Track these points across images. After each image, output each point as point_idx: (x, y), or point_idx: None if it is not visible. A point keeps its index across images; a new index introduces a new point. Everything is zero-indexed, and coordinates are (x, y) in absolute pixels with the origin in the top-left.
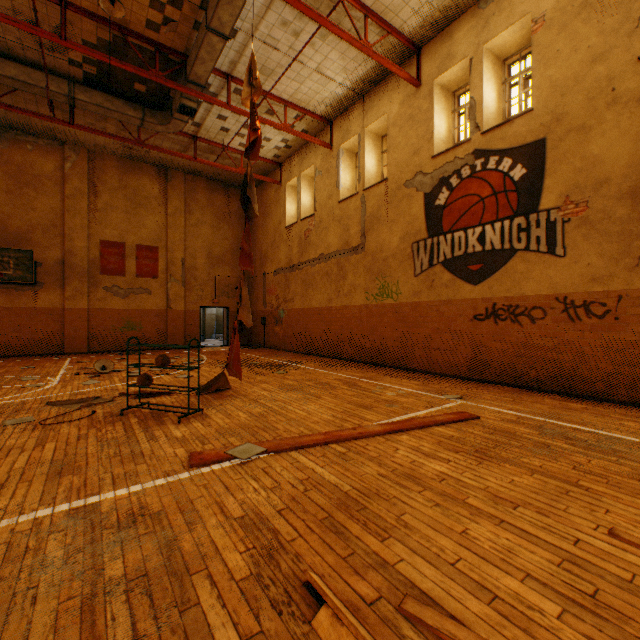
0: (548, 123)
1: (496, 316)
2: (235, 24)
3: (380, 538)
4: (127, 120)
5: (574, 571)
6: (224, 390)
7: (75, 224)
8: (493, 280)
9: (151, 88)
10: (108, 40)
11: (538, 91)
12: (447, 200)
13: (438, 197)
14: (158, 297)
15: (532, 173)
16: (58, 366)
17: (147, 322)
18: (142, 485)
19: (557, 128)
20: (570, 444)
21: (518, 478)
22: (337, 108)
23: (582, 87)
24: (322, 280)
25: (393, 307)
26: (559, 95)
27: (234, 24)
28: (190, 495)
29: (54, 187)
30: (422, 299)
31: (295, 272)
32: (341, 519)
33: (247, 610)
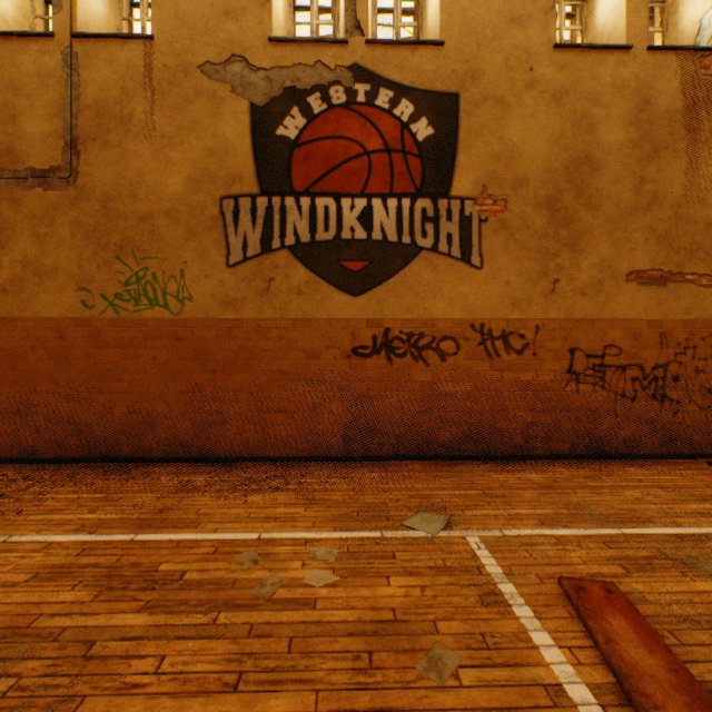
0: (463, 75)
1: (391, 350)
2: None
3: None
4: None
5: None
6: None
7: None
8: (386, 291)
9: None
10: None
11: (450, 21)
12: (303, 133)
13: (284, 122)
14: None
15: (442, 138)
16: None
17: None
18: None
19: (474, 87)
20: None
21: None
22: None
23: (501, 47)
24: None
25: (170, 327)
26: (476, 43)
27: None
28: None
29: None
30: (247, 314)
31: None
32: None
33: None
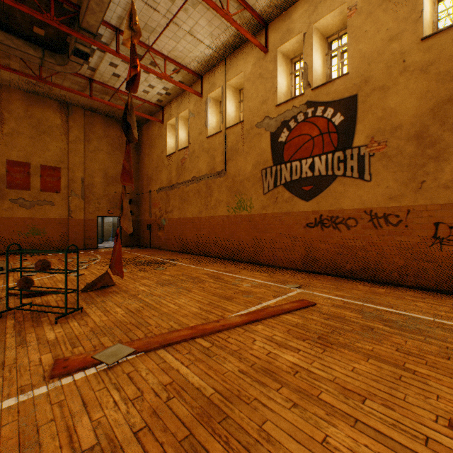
0: (359, 83)
1: (322, 224)
2: None
3: None
4: (28, 58)
5: None
6: (108, 287)
7: None
8: (320, 198)
9: (49, 33)
10: None
11: (352, 60)
12: (287, 138)
13: (281, 135)
14: (60, 208)
15: (348, 120)
16: None
17: (50, 228)
18: None
19: (365, 87)
20: (387, 326)
21: (358, 365)
22: (206, 66)
23: (383, 58)
24: (194, 196)
25: (248, 217)
26: (367, 63)
27: None
28: (39, 419)
29: None
30: (269, 211)
31: (174, 190)
32: (202, 437)
33: None
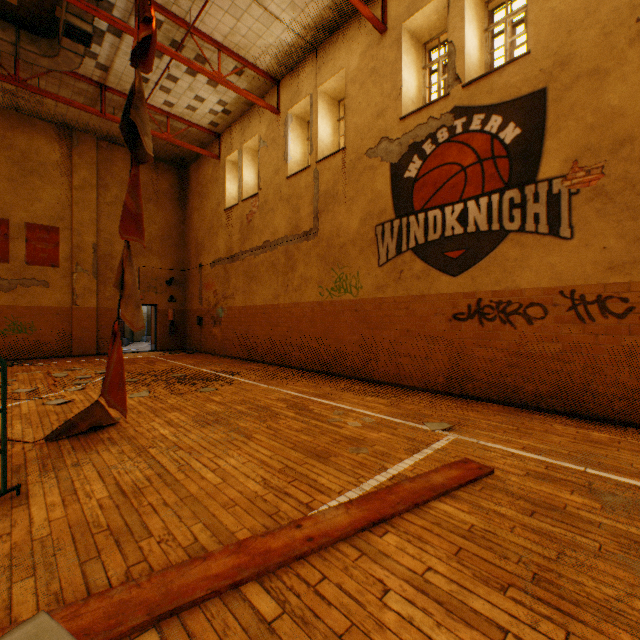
0: (550, 68)
1: (482, 315)
2: None
3: None
4: None
5: None
6: (103, 428)
7: None
8: (478, 270)
9: None
10: None
11: (537, 28)
12: (419, 171)
13: (408, 168)
14: (59, 291)
15: (529, 133)
16: None
17: (43, 323)
18: None
19: (562, 74)
20: None
21: None
22: (285, 62)
23: (596, 19)
24: (267, 272)
25: (352, 304)
26: (565, 32)
27: None
28: None
29: None
30: (388, 294)
31: (236, 263)
32: None
33: None
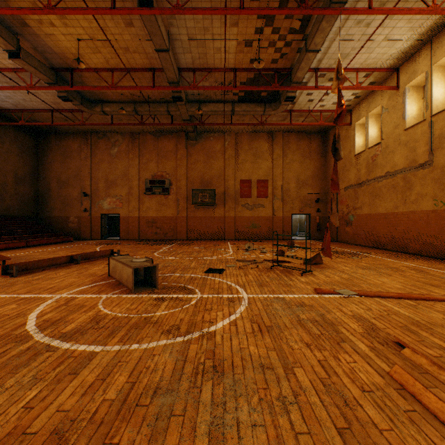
0: None
1: None
2: (324, 41)
3: (442, 341)
4: (256, 114)
5: None
6: (318, 264)
7: (229, 173)
8: None
9: (269, 92)
10: (251, 77)
11: None
12: None
13: None
14: (267, 209)
15: None
16: (226, 245)
17: (262, 224)
18: (298, 295)
19: None
20: None
21: None
22: (403, 57)
23: None
24: (388, 192)
25: None
26: None
27: (323, 42)
28: (322, 303)
29: (220, 156)
30: None
31: (362, 187)
32: (414, 329)
33: (365, 340)
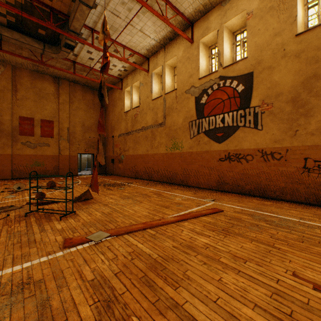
0: (254, 64)
1: (230, 159)
2: (95, 0)
3: (174, 287)
4: (34, 49)
5: (279, 300)
6: (89, 199)
7: (3, 106)
8: (228, 141)
9: (48, 32)
10: (21, 2)
11: (250, 48)
12: (206, 101)
13: (202, 99)
14: (54, 148)
15: (247, 88)
16: None
17: (47, 162)
18: (31, 262)
19: (258, 67)
20: (267, 224)
21: (245, 244)
22: (151, 51)
23: (270, 48)
24: (143, 140)
25: (179, 154)
26: (259, 51)
27: (95, 0)
28: (61, 267)
29: None
30: (194, 150)
31: (129, 136)
32: (152, 277)
33: None
